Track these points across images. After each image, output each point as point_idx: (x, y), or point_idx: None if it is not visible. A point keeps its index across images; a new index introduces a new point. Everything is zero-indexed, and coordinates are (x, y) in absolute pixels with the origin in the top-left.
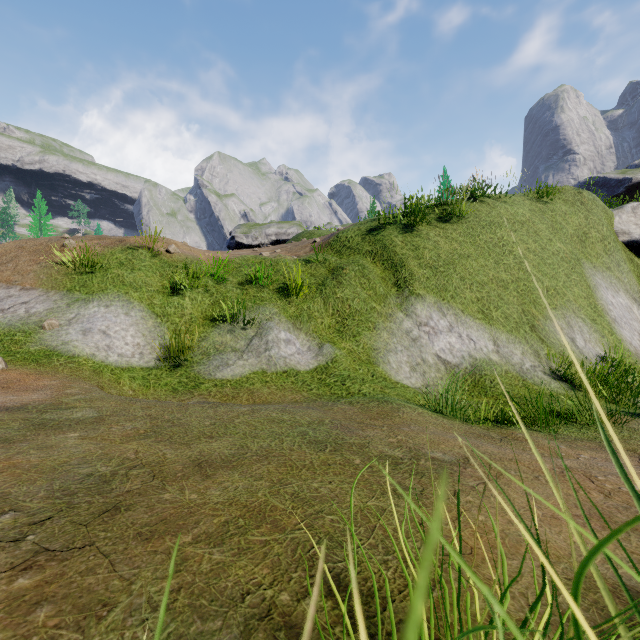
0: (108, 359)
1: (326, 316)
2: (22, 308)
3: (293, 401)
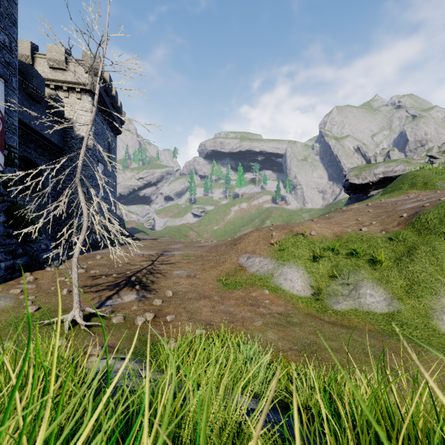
0: (293, 292)
1: (399, 280)
2: (265, 267)
3: (368, 329)
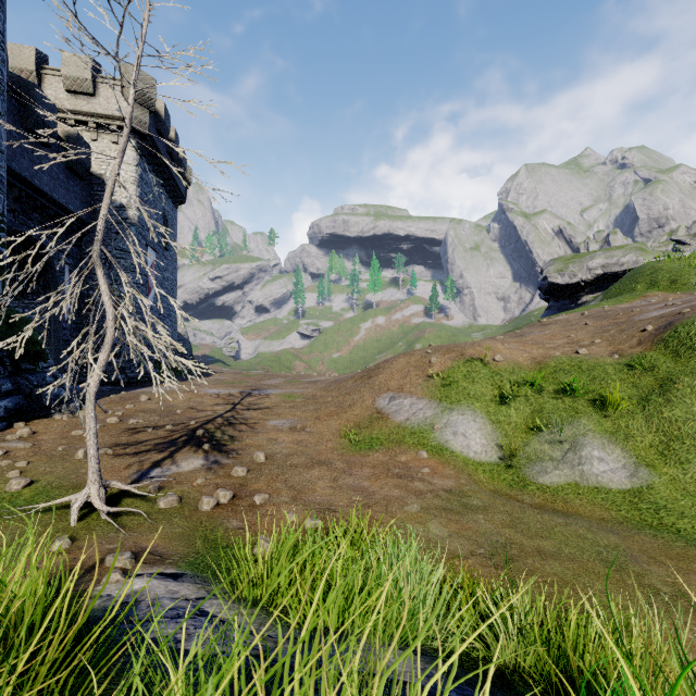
0: (469, 455)
1: (647, 435)
2: (421, 413)
3: (600, 518)
